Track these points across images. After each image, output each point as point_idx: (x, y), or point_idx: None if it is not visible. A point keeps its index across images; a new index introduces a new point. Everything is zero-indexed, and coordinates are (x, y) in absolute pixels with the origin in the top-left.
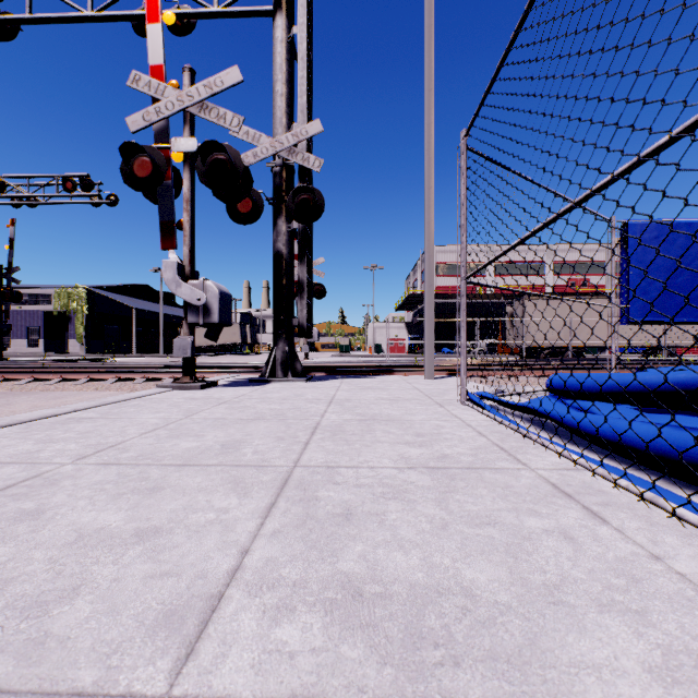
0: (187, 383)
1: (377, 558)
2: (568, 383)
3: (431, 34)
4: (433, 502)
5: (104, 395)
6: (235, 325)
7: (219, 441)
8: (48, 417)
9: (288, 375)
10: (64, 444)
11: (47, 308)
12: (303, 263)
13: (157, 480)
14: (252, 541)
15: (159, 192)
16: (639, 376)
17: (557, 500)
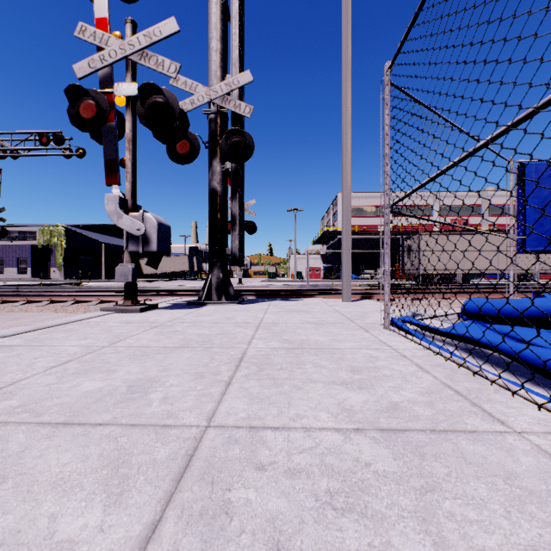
0: (128, 306)
1: None
2: (486, 308)
3: None
4: (414, 521)
5: (59, 316)
6: (184, 256)
7: (129, 379)
8: None
9: (222, 298)
10: None
11: (33, 242)
12: (235, 199)
13: (8, 458)
14: None
15: (104, 133)
16: None
17: None
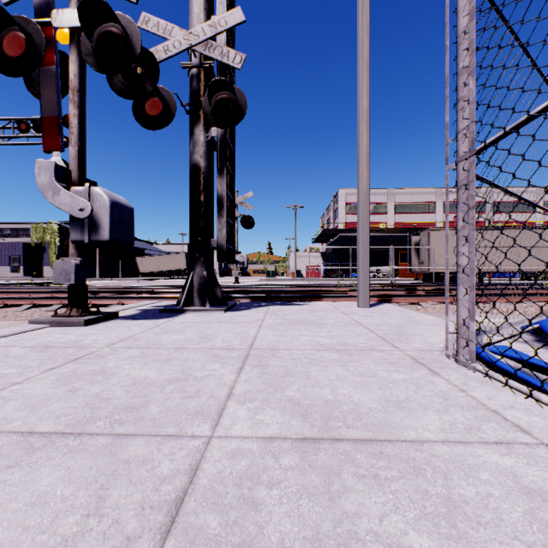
0: (70, 317)
1: None
2: None
3: None
4: None
5: None
6: (181, 254)
7: None
8: None
9: (205, 304)
10: None
11: (26, 240)
12: (223, 175)
13: None
14: None
15: (41, 80)
16: None
17: None
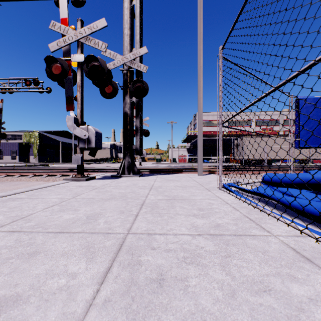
0: (79, 178)
1: None
2: (274, 178)
3: (201, 5)
4: (219, 266)
5: (39, 183)
6: (107, 149)
7: (86, 213)
8: None
9: (130, 173)
10: None
11: (20, 141)
12: (138, 118)
13: (38, 245)
14: (86, 313)
15: (65, 82)
16: (315, 175)
17: (303, 264)
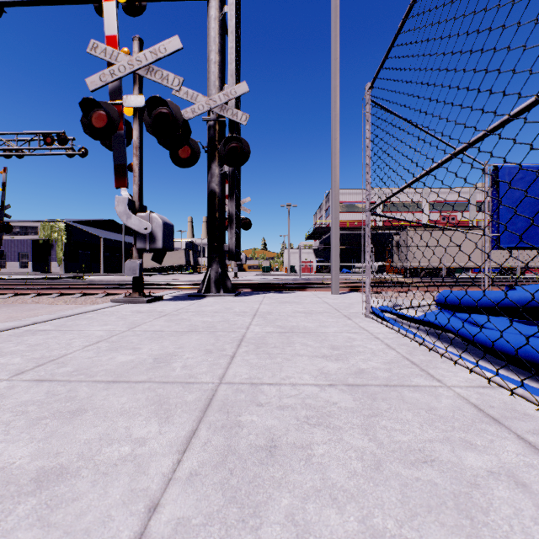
0: (136, 298)
1: (308, 520)
2: (456, 299)
3: (337, 13)
4: (359, 429)
5: (70, 307)
6: (180, 251)
7: (153, 354)
8: (8, 329)
9: (220, 291)
10: (10, 357)
11: (34, 237)
12: (233, 199)
13: (83, 400)
14: (164, 489)
15: (114, 140)
16: (520, 294)
17: (487, 426)
